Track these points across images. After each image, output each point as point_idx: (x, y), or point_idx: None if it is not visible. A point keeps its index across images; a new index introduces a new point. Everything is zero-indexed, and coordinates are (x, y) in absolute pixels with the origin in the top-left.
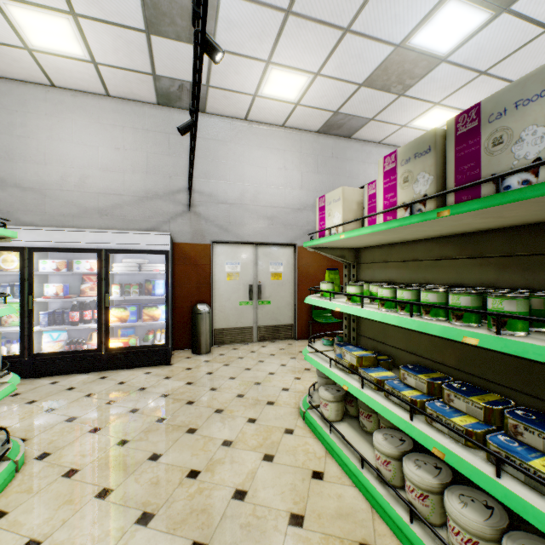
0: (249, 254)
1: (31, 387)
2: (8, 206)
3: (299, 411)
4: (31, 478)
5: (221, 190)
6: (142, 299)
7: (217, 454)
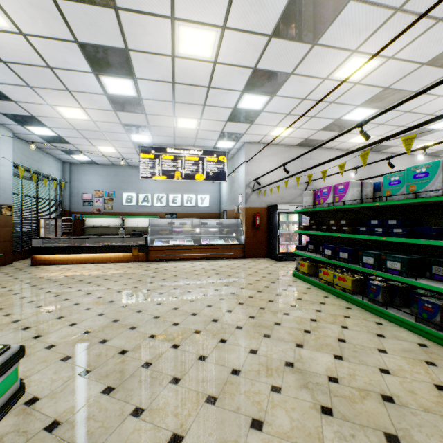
0: None
1: None
2: None
3: None
4: None
5: None
6: None
7: None
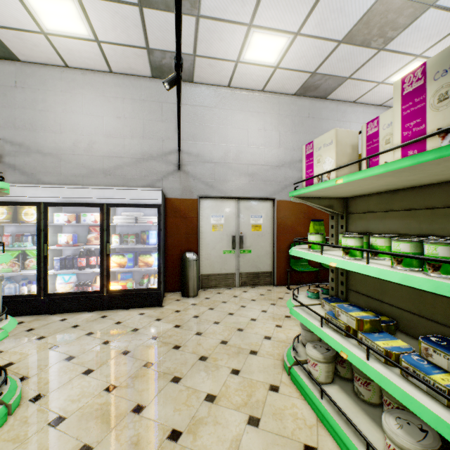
0: (231, 207)
1: (44, 322)
2: (32, 169)
3: (283, 364)
4: (21, 423)
5: (207, 150)
6: (139, 247)
7: (200, 411)
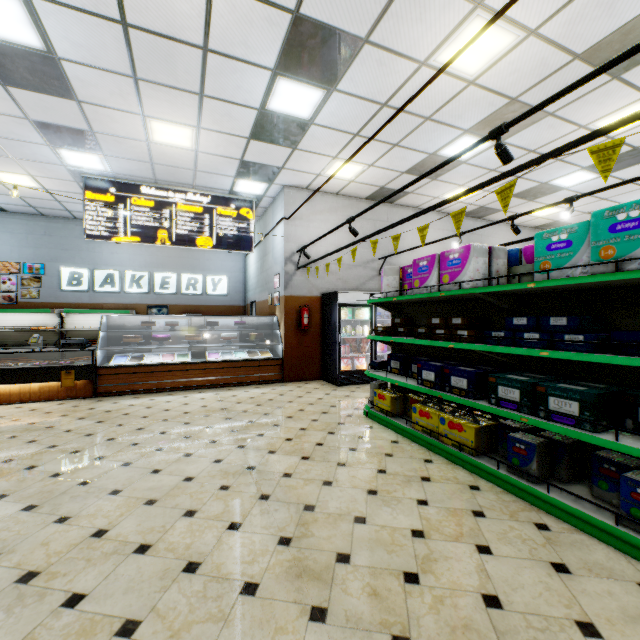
0: None
1: None
2: None
3: None
4: None
5: None
6: None
7: None
